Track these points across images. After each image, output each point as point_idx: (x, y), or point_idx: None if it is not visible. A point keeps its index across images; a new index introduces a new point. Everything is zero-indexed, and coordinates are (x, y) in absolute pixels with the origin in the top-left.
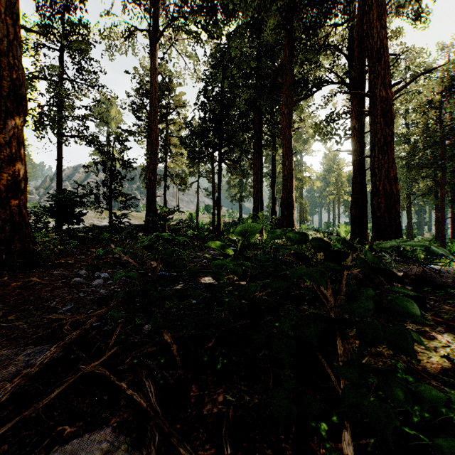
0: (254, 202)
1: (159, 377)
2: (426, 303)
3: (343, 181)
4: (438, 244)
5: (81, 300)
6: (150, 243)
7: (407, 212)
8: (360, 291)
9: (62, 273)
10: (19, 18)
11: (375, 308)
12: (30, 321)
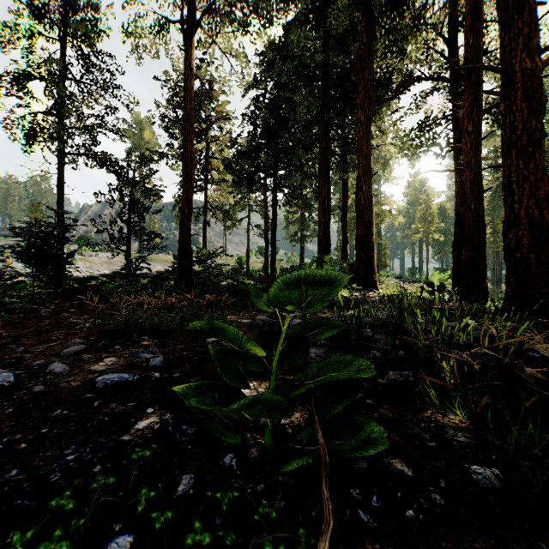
0: (320, 242)
1: None
2: None
3: (432, 216)
4: None
5: None
6: None
7: None
8: None
9: None
10: None
11: None
12: None
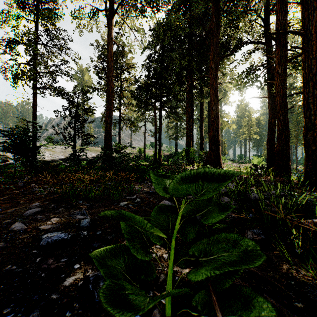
0: (187, 140)
1: None
2: None
3: (252, 124)
4: None
5: None
6: None
7: None
8: None
9: None
10: None
11: None
12: None
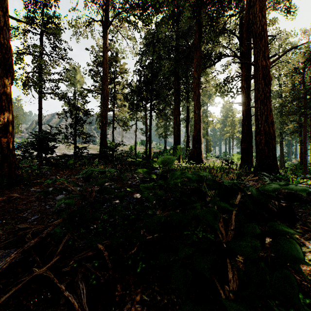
0: (174, 139)
1: (93, 278)
2: (296, 216)
3: (235, 124)
4: (301, 167)
5: (46, 211)
6: (87, 175)
7: (280, 145)
8: (247, 226)
9: (36, 190)
10: (8, 11)
11: (259, 247)
12: (6, 229)
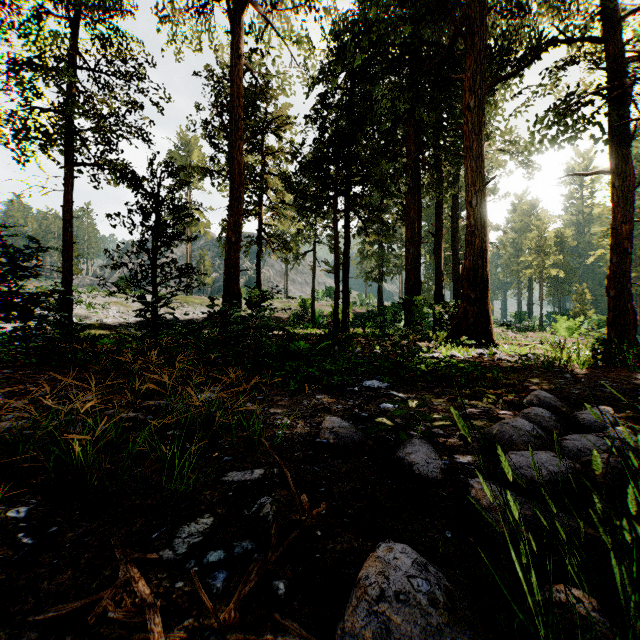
0: (408, 279)
1: None
2: None
3: (548, 246)
4: None
5: None
6: None
7: None
8: None
9: None
10: None
11: None
12: None
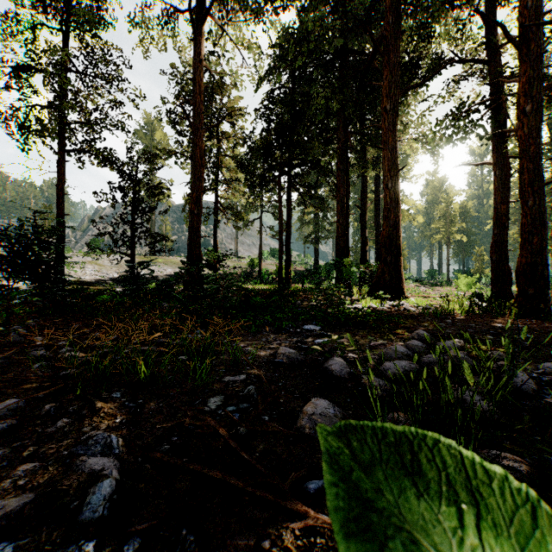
0: (338, 244)
1: None
2: None
3: (454, 215)
4: None
5: None
6: None
7: (551, 256)
8: None
9: None
10: None
11: None
12: None
